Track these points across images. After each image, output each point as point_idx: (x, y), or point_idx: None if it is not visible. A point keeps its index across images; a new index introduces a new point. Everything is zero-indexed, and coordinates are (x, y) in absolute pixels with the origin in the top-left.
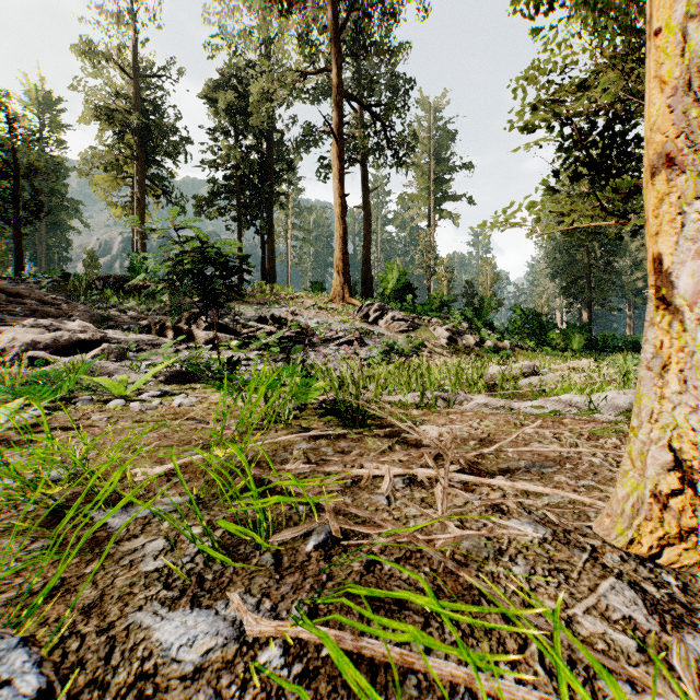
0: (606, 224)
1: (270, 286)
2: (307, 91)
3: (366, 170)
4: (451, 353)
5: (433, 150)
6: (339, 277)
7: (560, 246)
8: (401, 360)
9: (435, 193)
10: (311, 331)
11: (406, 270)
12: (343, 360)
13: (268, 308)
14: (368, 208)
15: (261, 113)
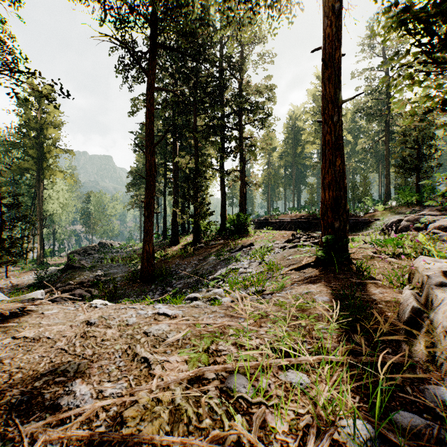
0: None
1: None
2: None
3: None
4: None
5: None
6: None
7: None
8: None
9: None
10: None
11: None
12: None
13: None
14: None
15: None
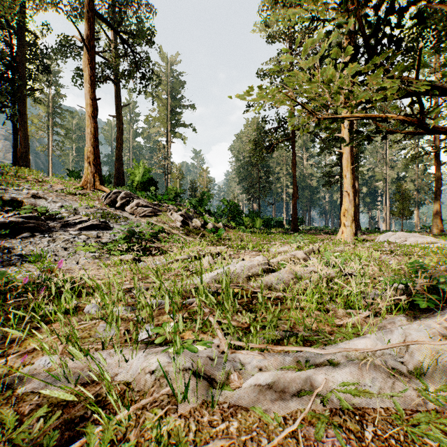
0: (384, 117)
1: (15, 168)
2: (60, 1)
3: (119, 88)
4: (184, 234)
5: (170, 90)
6: (90, 167)
7: (243, 165)
8: (143, 242)
9: (171, 119)
10: (50, 215)
11: (150, 168)
12: (82, 246)
13: (4, 190)
14: (120, 118)
15: (5, 1)
